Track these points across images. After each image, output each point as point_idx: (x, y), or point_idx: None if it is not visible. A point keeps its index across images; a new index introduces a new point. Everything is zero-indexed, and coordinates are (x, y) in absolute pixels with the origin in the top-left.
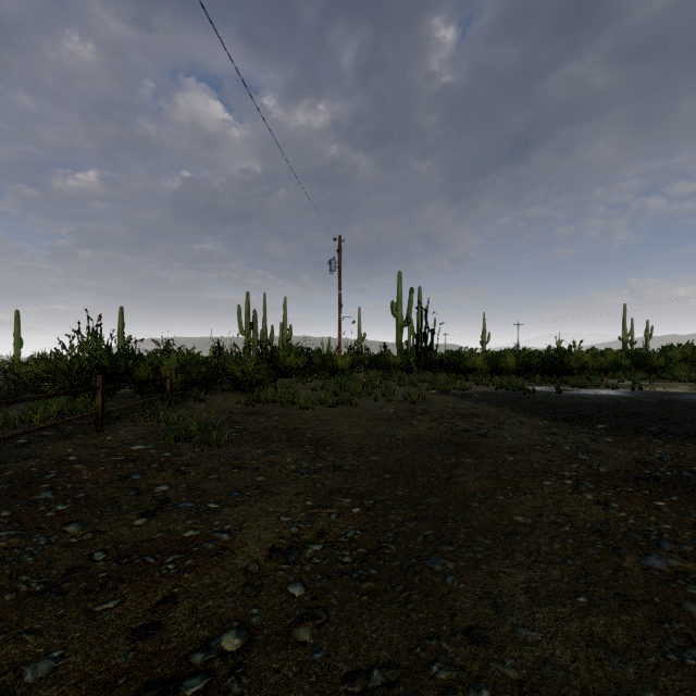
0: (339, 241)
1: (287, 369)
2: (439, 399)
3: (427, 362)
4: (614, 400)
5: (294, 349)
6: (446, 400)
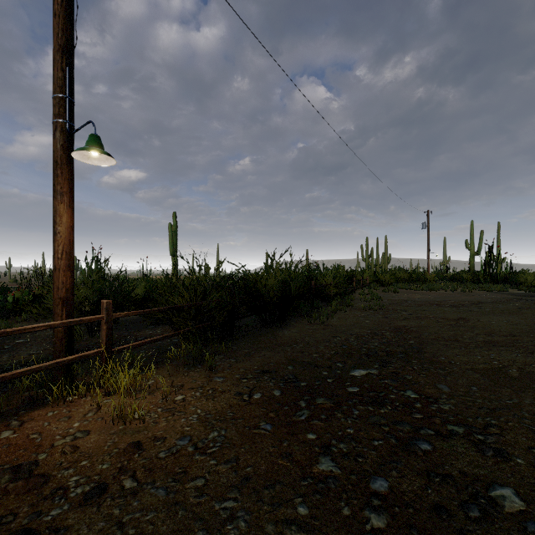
0: (428, 213)
1: (399, 279)
2: (480, 292)
3: (492, 278)
4: None
5: (402, 270)
6: (483, 293)
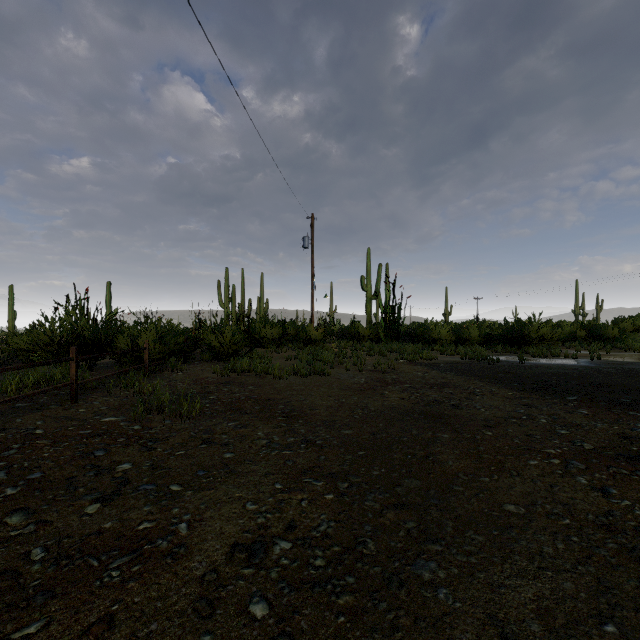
0: (312, 219)
1: (263, 339)
2: (408, 369)
3: (395, 333)
4: (577, 370)
5: (269, 321)
6: (414, 370)
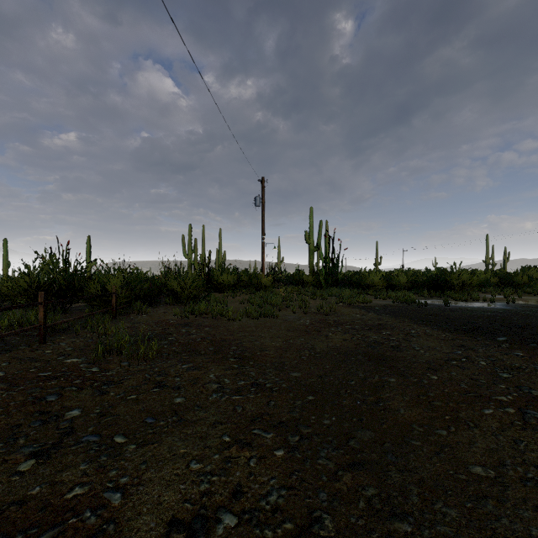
0: (263, 182)
1: (220, 285)
2: (347, 311)
3: (334, 280)
4: (498, 312)
5: (226, 269)
6: (353, 312)
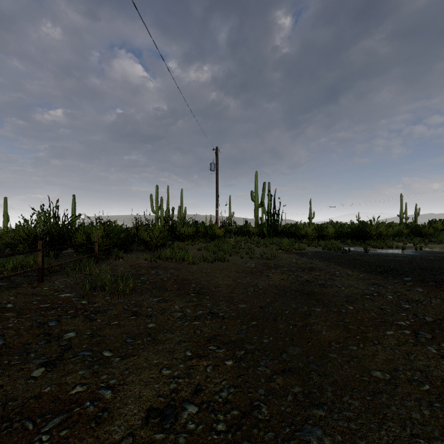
0: (217, 151)
1: (182, 235)
2: (285, 256)
3: (275, 231)
4: (407, 257)
5: (186, 222)
6: (290, 257)
